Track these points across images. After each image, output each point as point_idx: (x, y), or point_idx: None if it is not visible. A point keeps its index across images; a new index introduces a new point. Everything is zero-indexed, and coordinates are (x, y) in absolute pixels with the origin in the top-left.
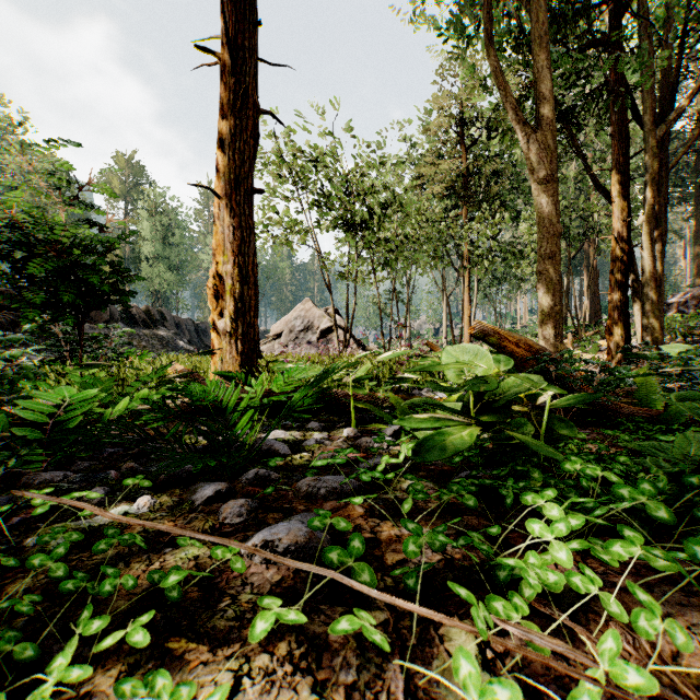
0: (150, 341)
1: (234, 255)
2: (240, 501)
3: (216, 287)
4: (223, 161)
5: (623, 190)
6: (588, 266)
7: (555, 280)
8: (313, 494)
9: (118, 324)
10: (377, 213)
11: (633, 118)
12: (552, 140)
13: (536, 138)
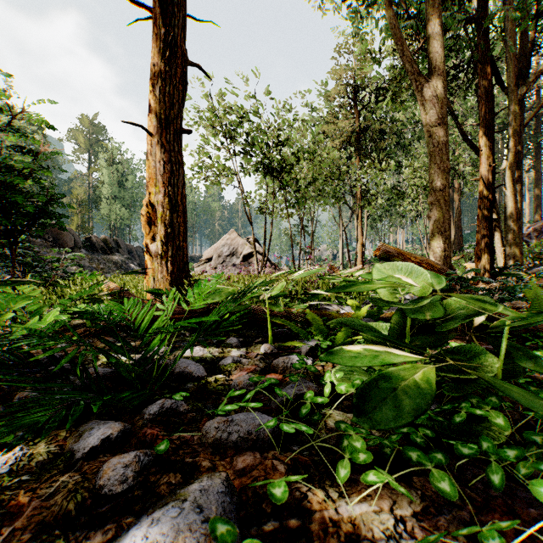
0: (107, 264)
1: (165, 186)
2: (126, 458)
3: (148, 214)
4: (155, 103)
5: (489, 141)
6: (452, 206)
7: (444, 209)
8: (222, 441)
9: (81, 250)
10: (289, 159)
11: (496, 83)
12: (443, 88)
13: (428, 86)
